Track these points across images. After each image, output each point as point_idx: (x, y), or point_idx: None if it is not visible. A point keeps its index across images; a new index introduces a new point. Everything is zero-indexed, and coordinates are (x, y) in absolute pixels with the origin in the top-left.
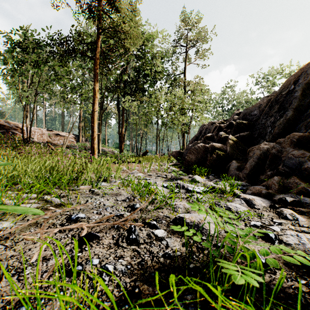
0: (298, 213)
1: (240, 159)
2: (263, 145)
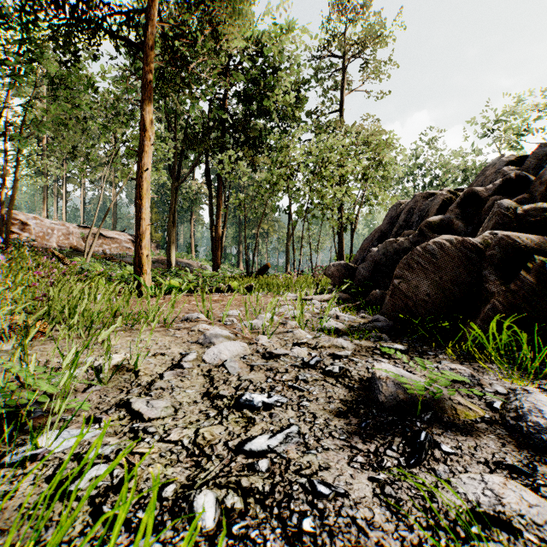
0: None
1: None
2: None
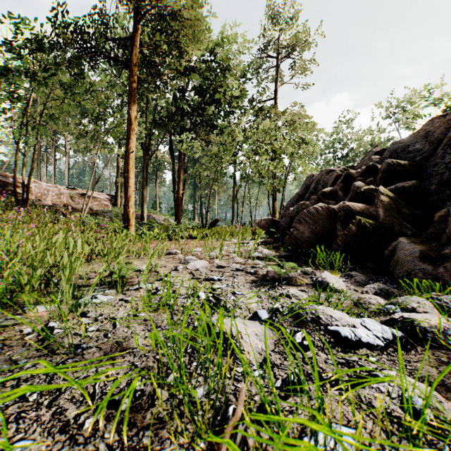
0: None
1: (408, 233)
2: None
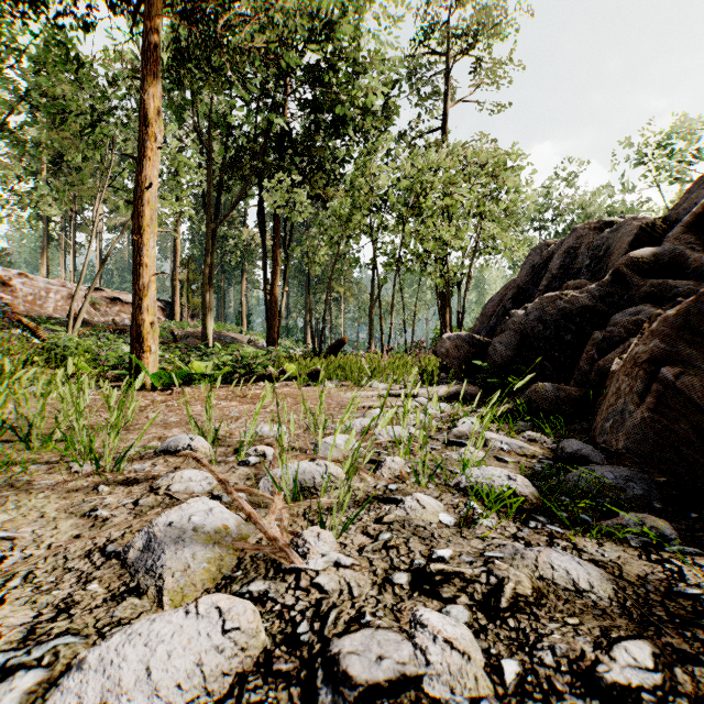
0: None
1: None
2: None
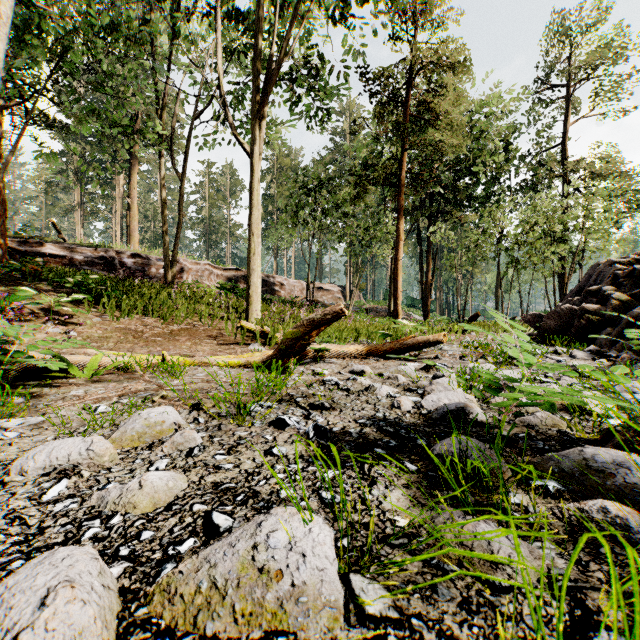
0: (609, 361)
1: None
2: (637, 309)
